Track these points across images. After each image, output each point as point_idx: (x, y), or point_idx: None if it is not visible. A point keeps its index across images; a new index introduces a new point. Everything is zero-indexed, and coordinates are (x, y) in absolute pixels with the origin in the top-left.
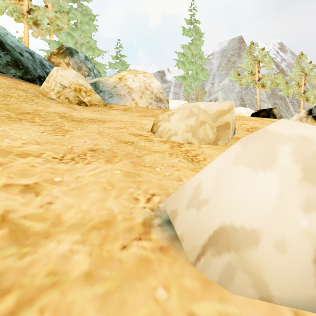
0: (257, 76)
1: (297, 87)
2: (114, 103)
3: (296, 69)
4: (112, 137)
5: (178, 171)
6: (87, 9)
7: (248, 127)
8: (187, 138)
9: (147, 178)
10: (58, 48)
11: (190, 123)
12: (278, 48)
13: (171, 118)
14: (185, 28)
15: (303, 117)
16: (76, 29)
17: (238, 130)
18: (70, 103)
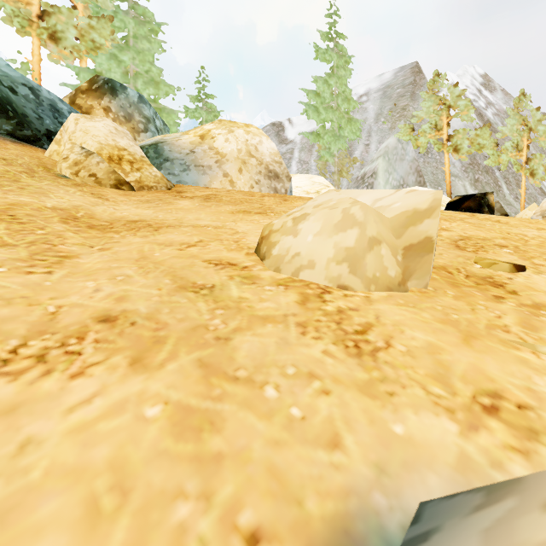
0: (445, 132)
1: (515, 152)
2: (191, 182)
3: (514, 120)
4: (167, 271)
5: (326, 396)
6: (145, 12)
7: (454, 236)
8: (339, 276)
9: (239, 440)
10: (89, 81)
11: (345, 242)
12: (480, 84)
13: (300, 228)
14: (319, 48)
15: None
16: (126, 48)
17: (438, 246)
18: (99, 186)
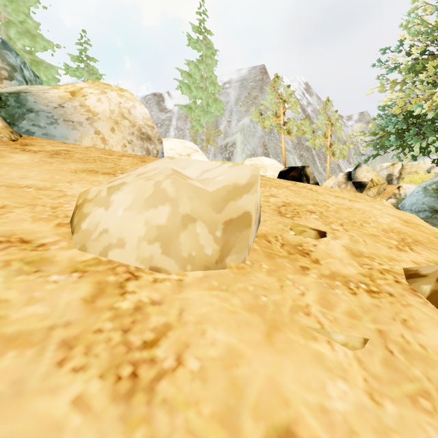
0: (282, 119)
1: (324, 138)
2: (60, 136)
3: (323, 117)
4: None
5: None
6: None
7: (278, 202)
8: (151, 257)
9: None
10: None
11: (156, 220)
12: (304, 89)
13: (112, 200)
14: (191, 37)
15: (342, 183)
16: None
17: (265, 212)
18: None
